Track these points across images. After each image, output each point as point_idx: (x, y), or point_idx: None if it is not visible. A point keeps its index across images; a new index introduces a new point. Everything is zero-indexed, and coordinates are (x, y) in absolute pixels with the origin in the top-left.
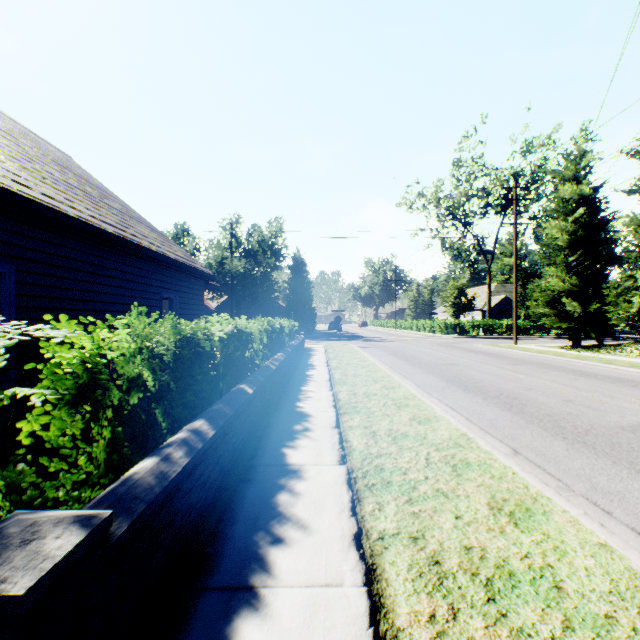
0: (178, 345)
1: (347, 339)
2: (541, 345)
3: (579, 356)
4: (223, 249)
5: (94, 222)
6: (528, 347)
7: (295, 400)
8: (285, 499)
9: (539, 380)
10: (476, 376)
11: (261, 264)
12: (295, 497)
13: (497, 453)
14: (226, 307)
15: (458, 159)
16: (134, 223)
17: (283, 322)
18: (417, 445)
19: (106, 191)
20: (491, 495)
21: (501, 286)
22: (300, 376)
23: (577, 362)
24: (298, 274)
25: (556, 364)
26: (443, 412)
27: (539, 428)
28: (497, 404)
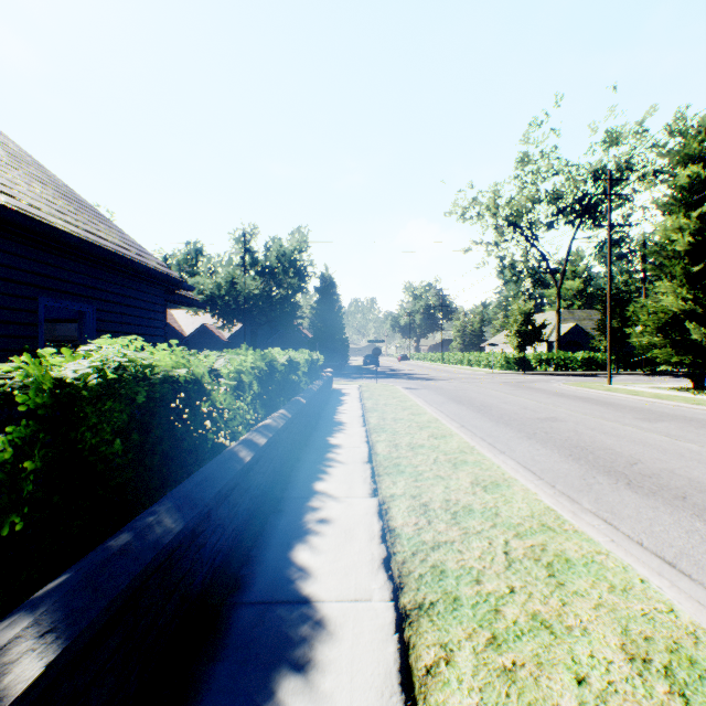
0: None
1: (387, 377)
2: (645, 386)
3: None
4: (235, 266)
5: None
6: (633, 389)
7: (293, 535)
8: None
9: None
10: (616, 446)
11: (281, 284)
12: None
13: None
14: (241, 337)
15: (524, 153)
16: (1, 169)
17: (298, 355)
18: None
19: None
20: None
21: (568, 312)
22: (317, 449)
23: None
24: (326, 297)
25: None
26: (691, 605)
27: None
28: None
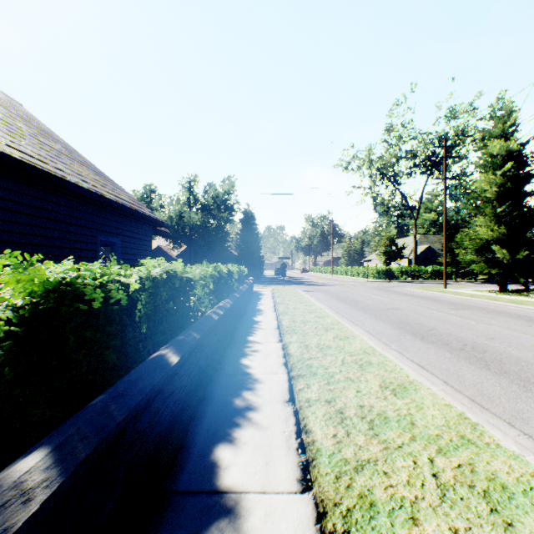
0: (25, 303)
1: (291, 283)
2: (469, 289)
3: (513, 300)
4: (182, 204)
5: None
6: (458, 291)
7: (240, 355)
8: None
9: (493, 327)
10: (426, 322)
11: (216, 217)
12: None
13: None
14: (186, 255)
15: (389, 124)
16: (71, 162)
17: (232, 268)
18: (408, 440)
19: (51, 135)
20: None
21: (424, 237)
22: (247, 323)
23: (515, 306)
24: (248, 226)
25: (496, 308)
26: (417, 374)
27: None
28: (469, 360)
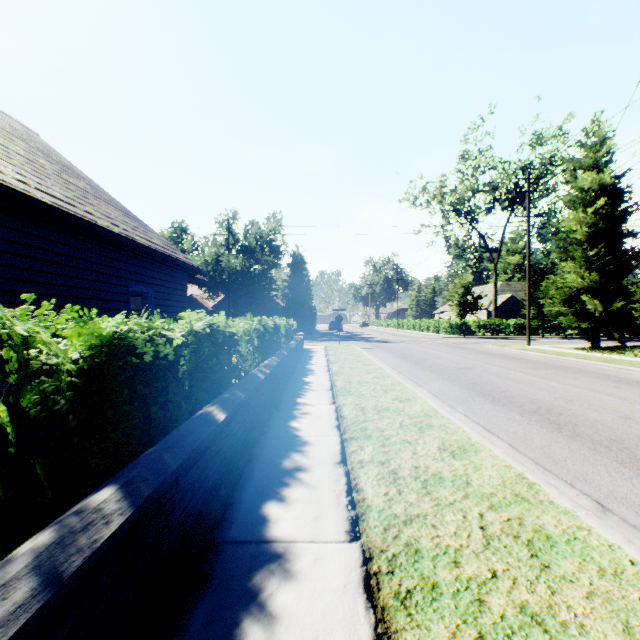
0: (86, 355)
1: (348, 339)
2: (556, 346)
3: (605, 359)
4: (219, 246)
5: (18, 186)
6: (543, 348)
7: (288, 418)
8: (255, 636)
9: (575, 388)
10: (500, 383)
11: (259, 262)
12: (274, 630)
13: (585, 515)
14: (223, 306)
15: (464, 151)
16: (99, 203)
17: (279, 321)
18: (460, 498)
19: (73, 170)
20: (623, 624)
21: (506, 285)
22: (297, 384)
23: (606, 366)
24: (297, 272)
25: (584, 368)
26: (479, 437)
27: (613, 462)
28: (540, 423)
